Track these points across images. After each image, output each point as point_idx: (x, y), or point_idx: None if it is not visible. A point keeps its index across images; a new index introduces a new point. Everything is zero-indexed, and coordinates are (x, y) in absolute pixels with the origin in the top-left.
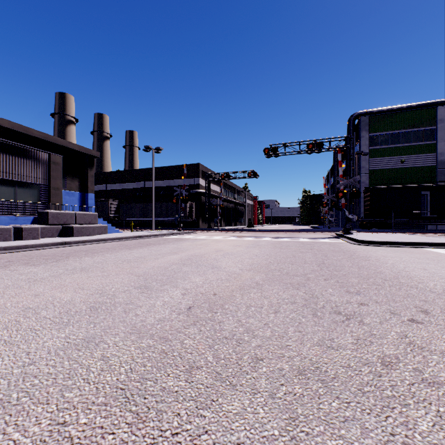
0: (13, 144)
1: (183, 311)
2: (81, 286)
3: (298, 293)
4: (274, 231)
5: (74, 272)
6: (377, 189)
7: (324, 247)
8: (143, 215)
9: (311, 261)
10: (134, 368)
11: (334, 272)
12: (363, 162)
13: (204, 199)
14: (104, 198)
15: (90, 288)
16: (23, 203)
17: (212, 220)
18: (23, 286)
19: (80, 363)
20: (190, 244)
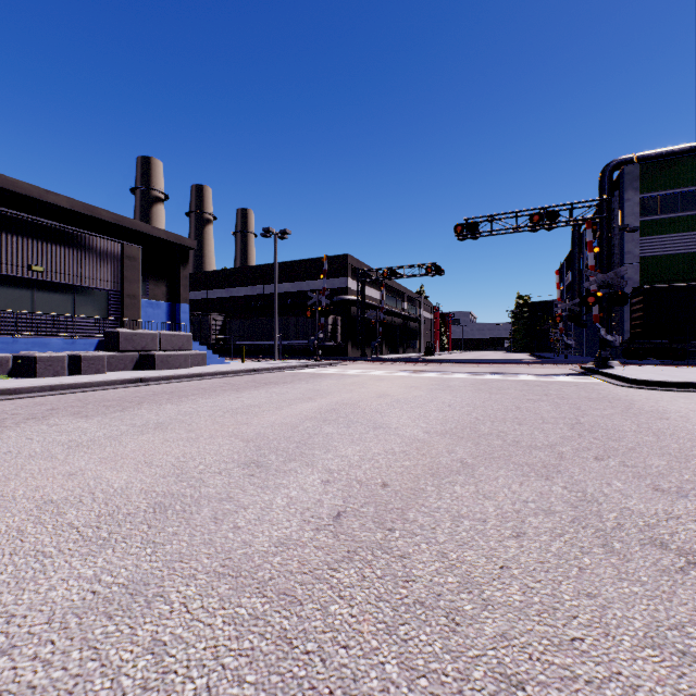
0: (70, 230)
1: (325, 524)
2: (148, 459)
3: (552, 489)
4: (471, 363)
5: (143, 430)
6: (657, 290)
7: (568, 391)
8: (261, 336)
9: (553, 419)
10: (216, 686)
11: (609, 442)
12: (630, 244)
13: (354, 312)
14: (204, 311)
15: (162, 464)
16: (84, 319)
17: (367, 344)
18: (56, 456)
19: (102, 658)
20: (334, 383)
